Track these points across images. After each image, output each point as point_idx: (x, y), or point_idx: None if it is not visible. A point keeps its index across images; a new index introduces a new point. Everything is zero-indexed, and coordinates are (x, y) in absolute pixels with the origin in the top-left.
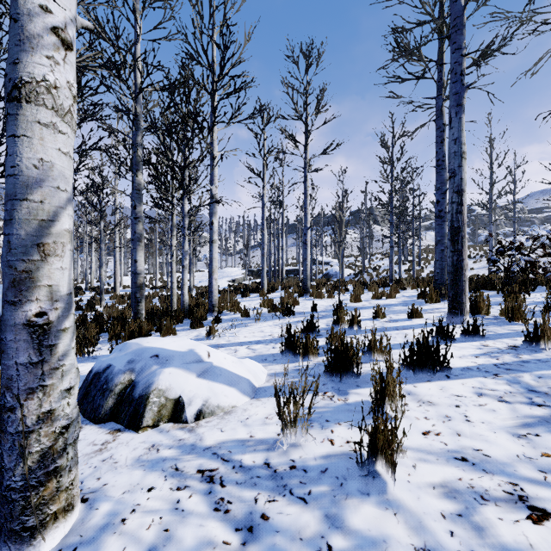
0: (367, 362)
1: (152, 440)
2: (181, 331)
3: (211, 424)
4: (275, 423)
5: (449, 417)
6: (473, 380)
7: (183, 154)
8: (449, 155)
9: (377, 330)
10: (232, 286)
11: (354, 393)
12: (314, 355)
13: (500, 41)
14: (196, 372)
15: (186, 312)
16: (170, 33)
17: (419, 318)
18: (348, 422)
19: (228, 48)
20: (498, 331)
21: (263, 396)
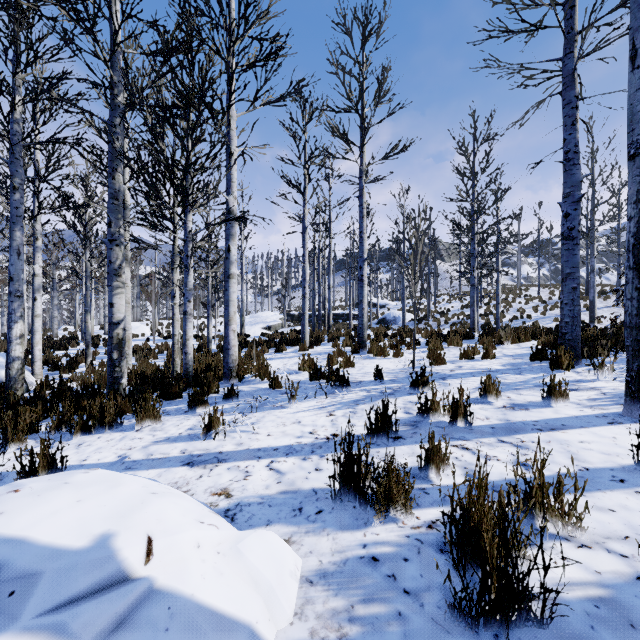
0: (532, 544)
1: None
2: (171, 416)
3: None
4: None
5: None
6: None
7: (184, 146)
8: (632, 116)
9: (501, 428)
10: (266, 335)
11: None
12: (404, 509)
13: None
14: (86, 639)
15: (190, 380)
16: None
17: (563, 401)
18: None
19: None
20: None
21: None
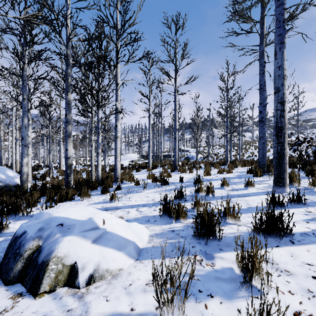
0: (223, 225)
1: (44, 309)
2: (94, 196)
3: (99, 291)
4: (153, 291)
5: (312, 293)
6: (314, 246)
7: (97, 81)
8: (275, 77)
9: (225, 197)
10: (131, 164)
11: (218, 257)
12: (184, 218)
13: (302, 7)
14: (91, 239)
15: (100, 182)
16: (89, 4)
17: (252, 187)
18: (219, 294)
19: (126, 14)
20: (313, 199)
21: (145, 258)
